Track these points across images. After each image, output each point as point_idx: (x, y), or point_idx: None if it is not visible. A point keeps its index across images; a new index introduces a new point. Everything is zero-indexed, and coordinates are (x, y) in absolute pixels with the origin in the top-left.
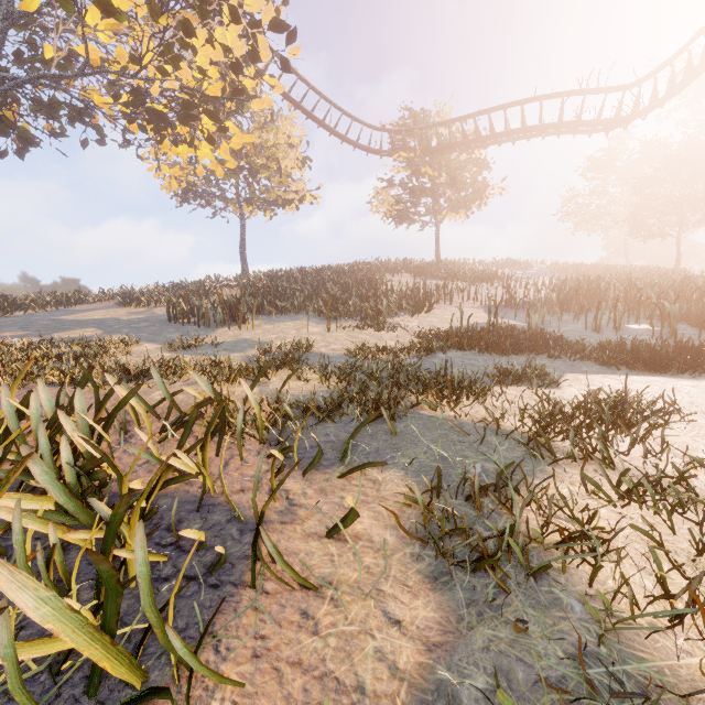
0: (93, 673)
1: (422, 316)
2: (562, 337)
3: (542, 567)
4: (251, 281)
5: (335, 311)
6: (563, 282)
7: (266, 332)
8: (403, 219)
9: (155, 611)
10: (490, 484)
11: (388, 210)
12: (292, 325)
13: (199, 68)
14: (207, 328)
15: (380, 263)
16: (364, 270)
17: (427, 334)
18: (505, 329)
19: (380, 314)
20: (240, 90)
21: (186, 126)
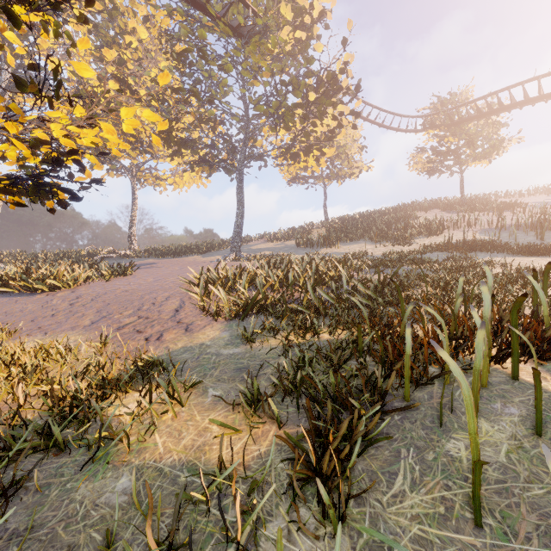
0: (339, 280)
1: (433, 238)
2: (505, 244)
3: (410, 277)
4: (332, 224)
5: (380, 238)
6: (546, 209)
7: (344, 249)
8: (434, 172)
9: (347, 273)
10: (408, 271)
11: (422, 168)
12: (357, 246)
13: (317, 138)
14: (316, 249)
15: (417, 204)
16: (403, 210)
17: (428, 246)
18: (470, 241)
19: (406, 238)
20: (332, 137)
21: (307, 156)
